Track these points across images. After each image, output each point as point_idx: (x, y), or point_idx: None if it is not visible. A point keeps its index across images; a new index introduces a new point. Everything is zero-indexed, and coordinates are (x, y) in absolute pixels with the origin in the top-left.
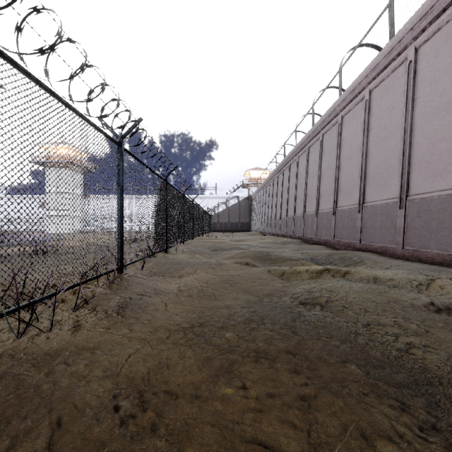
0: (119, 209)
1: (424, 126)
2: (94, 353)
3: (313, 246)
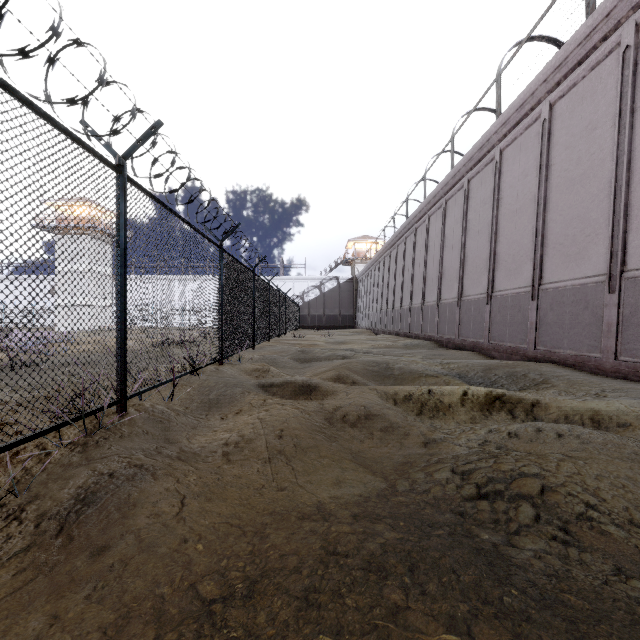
0: (119, 291)
1: None
2: None
3: (454, 352)
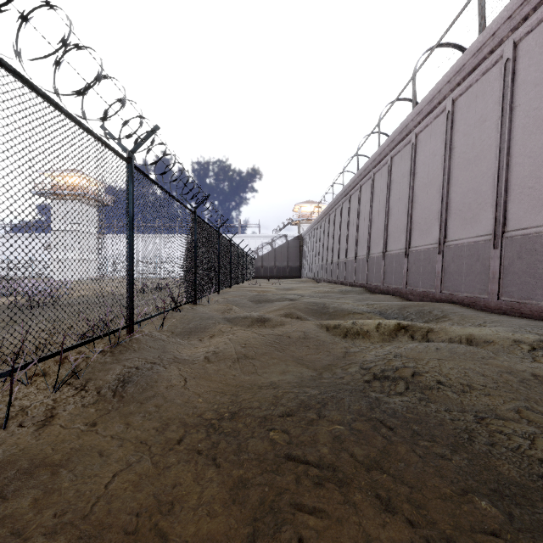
0: (128, 247)
1: (527, 142)
2: (56, 472)
3: (380, 296)
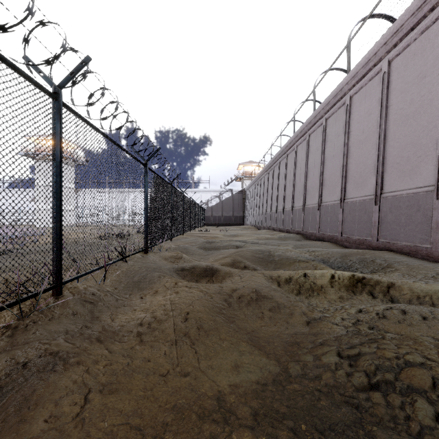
0: (55, 196)
1: None
2: None
3: (316, 242)
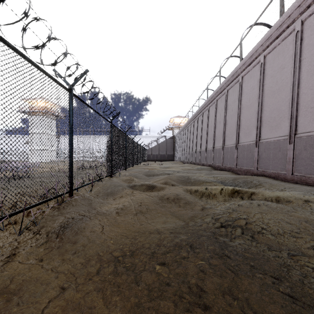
0: (70, 143)
1: (309, 80)
2: (9, 299)
3: (220, 171)
